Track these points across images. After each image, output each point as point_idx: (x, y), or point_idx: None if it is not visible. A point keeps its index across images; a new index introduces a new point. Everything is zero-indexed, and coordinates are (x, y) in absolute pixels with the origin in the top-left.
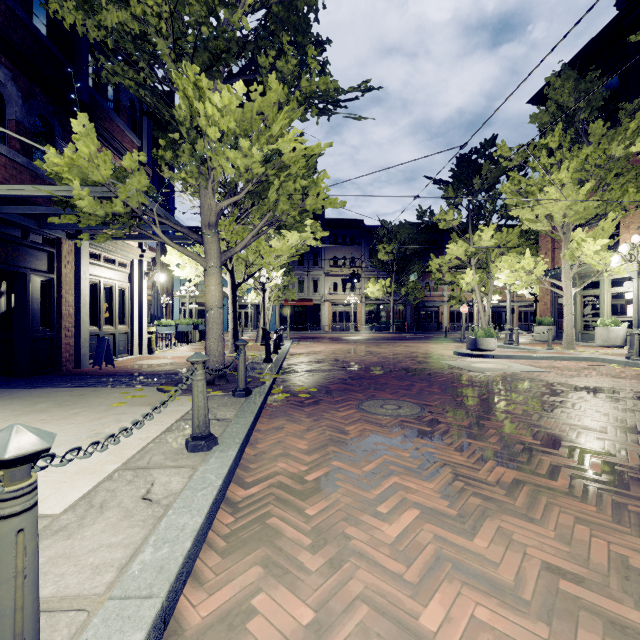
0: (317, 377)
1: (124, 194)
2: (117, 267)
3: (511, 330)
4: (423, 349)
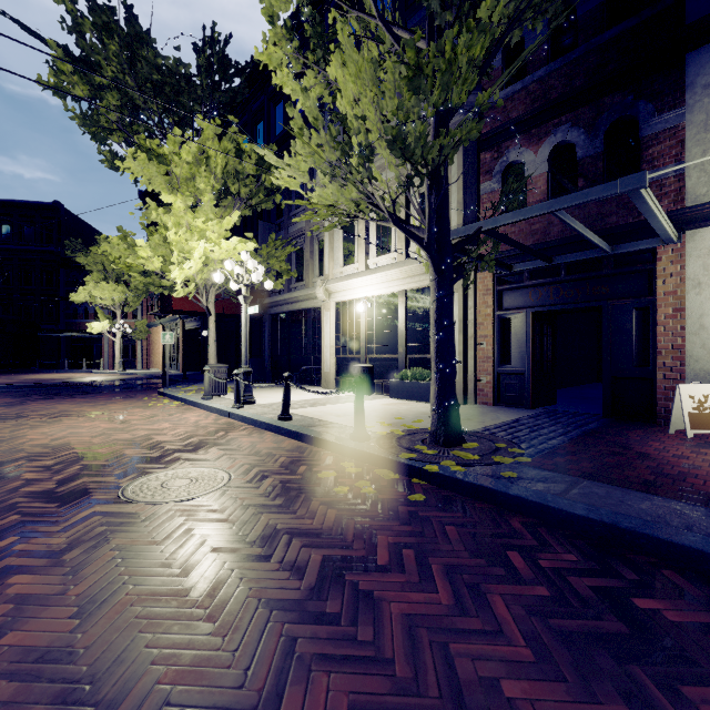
0: (451, 550)
1: None
2: None
3: None
4: None
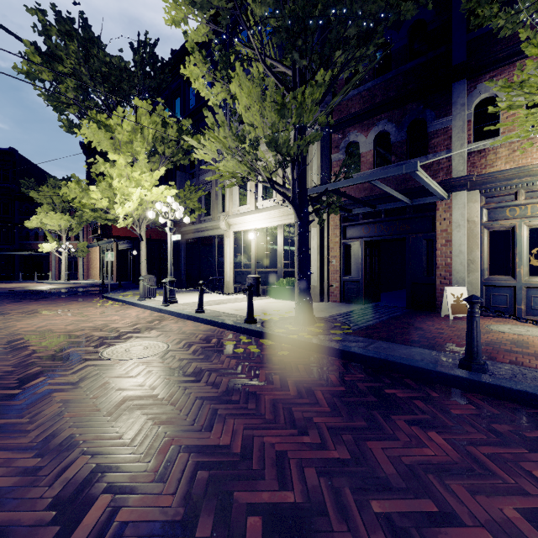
0: (299, 375)
1: None
2: None
3: None
4: None
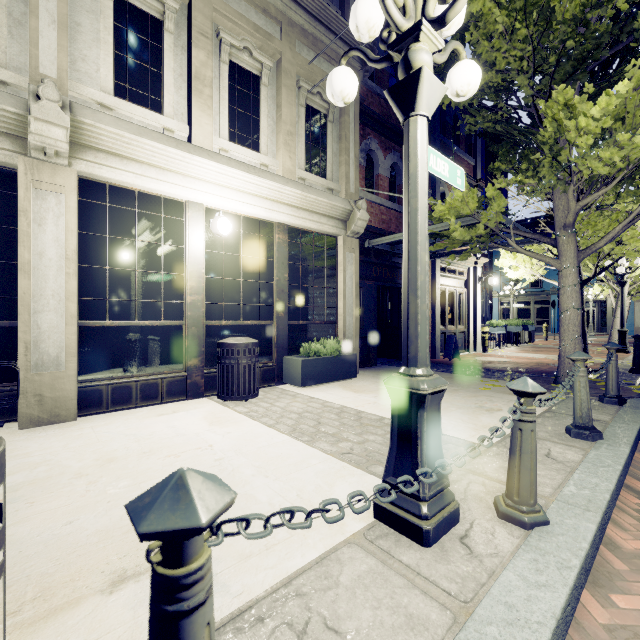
0: None
1: (485, 219)
2: (457, 276)
3: None
4: None
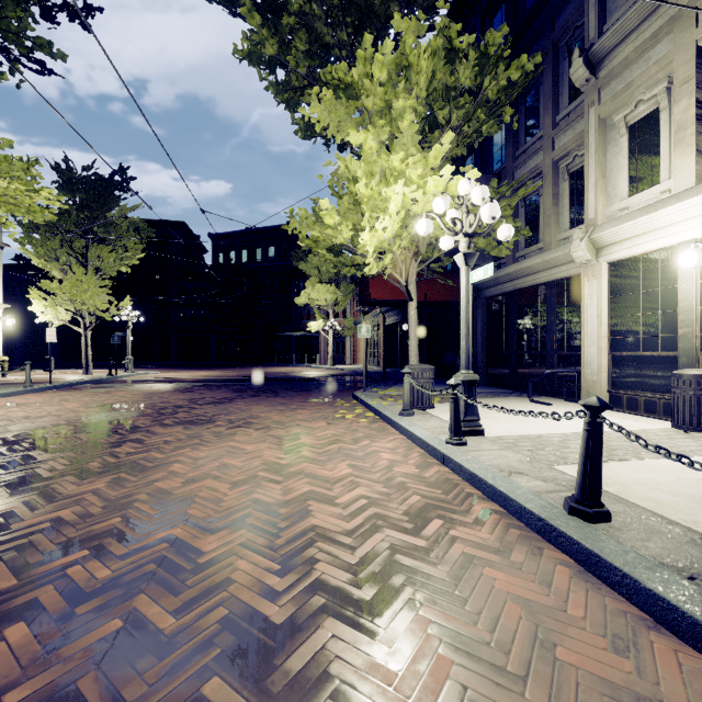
0: None
1: None
2: None
3: None
4: None
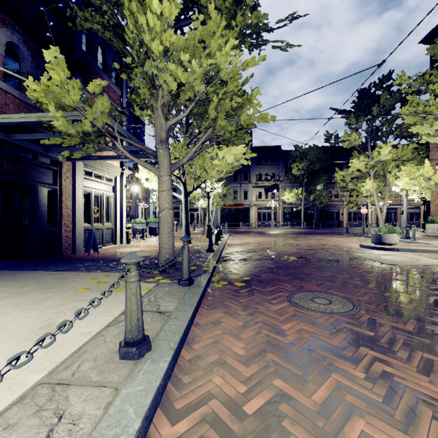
0: (249, 266)
1: (91, 116)
2: (104, 181)
3: (407, 227)
4: (332, 242)
